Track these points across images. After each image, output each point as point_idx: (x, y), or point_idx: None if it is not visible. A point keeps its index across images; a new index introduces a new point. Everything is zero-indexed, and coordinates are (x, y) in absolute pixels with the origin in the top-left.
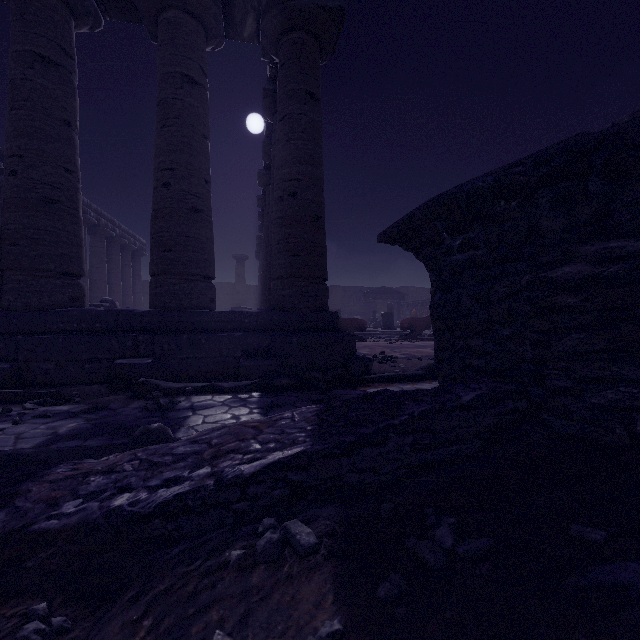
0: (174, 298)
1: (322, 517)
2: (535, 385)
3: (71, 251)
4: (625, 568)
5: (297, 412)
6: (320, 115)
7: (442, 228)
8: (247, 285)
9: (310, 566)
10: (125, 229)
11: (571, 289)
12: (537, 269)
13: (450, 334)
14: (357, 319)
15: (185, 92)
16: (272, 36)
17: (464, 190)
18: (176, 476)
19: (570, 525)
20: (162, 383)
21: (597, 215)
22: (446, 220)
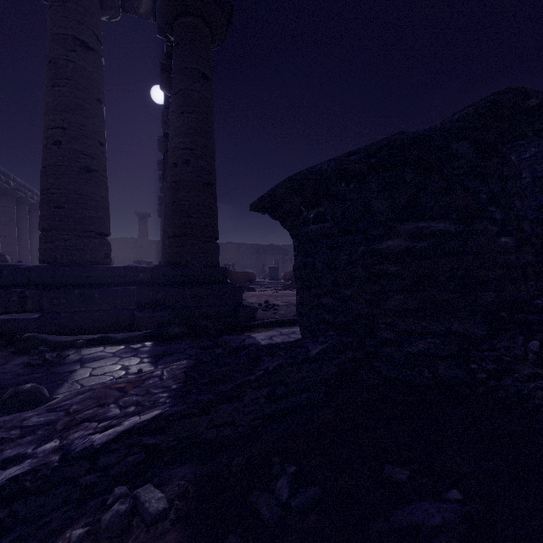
0: (65, 253)
1: (177, 477)
2: (369, 337)
3: None
4: (419, 508)
5: (167, 369)
6: (212, 94)
7: (299, 202)
8: (150, 240)
9: (156, 535)
10: (21, 183)
11: (393, 259)
12: (369, 241)
13: (308, 292)
14: (247, 272)
15: (78, 55)
16: (167, 16)
17: (314, 171)
18: (17, 454)
19: (385, 465)
20: (50, 337)
21: (411, 200)
22: (302, 196)
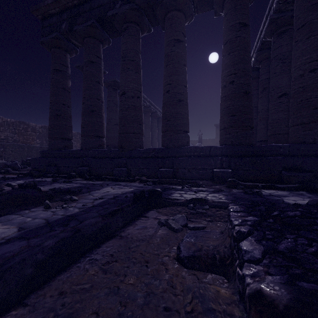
0: (237, 139)
1: None
2: None
3: (186, 121)
4: None
5: None
6: None
7: None
8: None
9: None
10: None
11: None
12: None
13: None
14: None
15: (241, 32)
16: None
17: None
18: None
19: None
20: (239, 182)
21: None
22: None
